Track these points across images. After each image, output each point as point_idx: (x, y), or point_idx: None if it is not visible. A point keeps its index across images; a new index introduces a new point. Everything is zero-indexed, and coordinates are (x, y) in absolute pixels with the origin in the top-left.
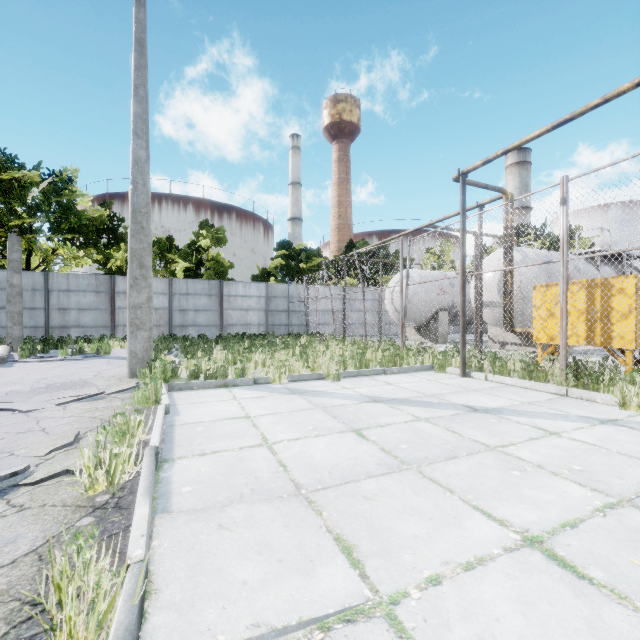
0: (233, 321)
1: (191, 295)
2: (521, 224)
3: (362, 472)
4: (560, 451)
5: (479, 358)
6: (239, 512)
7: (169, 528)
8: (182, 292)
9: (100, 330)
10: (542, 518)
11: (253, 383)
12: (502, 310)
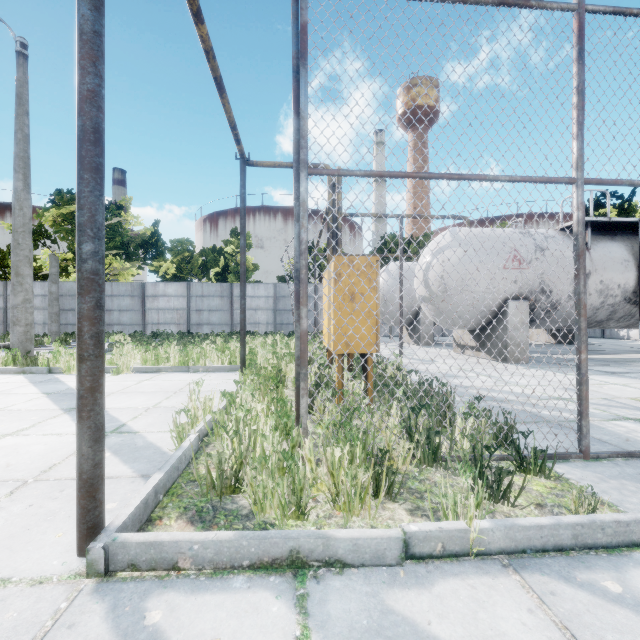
0: None
1: (206, 297)
2: (601, 194)
3: None
4: None
5: (287, 360)
6: None
7: None
8: (198, 294)
9: (135, 327)
10: None
11: (47, 372)
12: (431, 306)
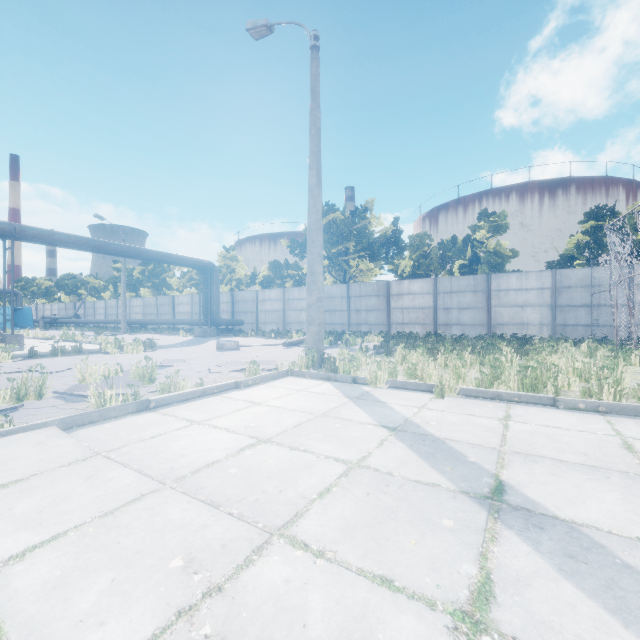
0: (503, 320)
1: (455, 293)
2: None
3: (148, 464)
4: (330, 626)
5: None
6: (62, 442)
7: (38, 432)
8: (446, 290)
9: (380, 327)
10: (16, 592)
11: (351, 381)
12: None
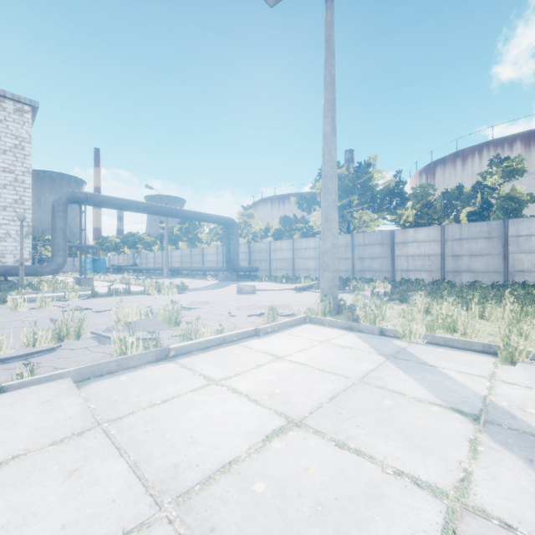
0: (523, 267)
1: (465, 240)
2: None
3: (147, 455)
4: None
5: None
6: (67, 402)
7: (51, 385)
8: (454, 238)
9: (384, 274)
10: None
11: (378, 333)
12: None
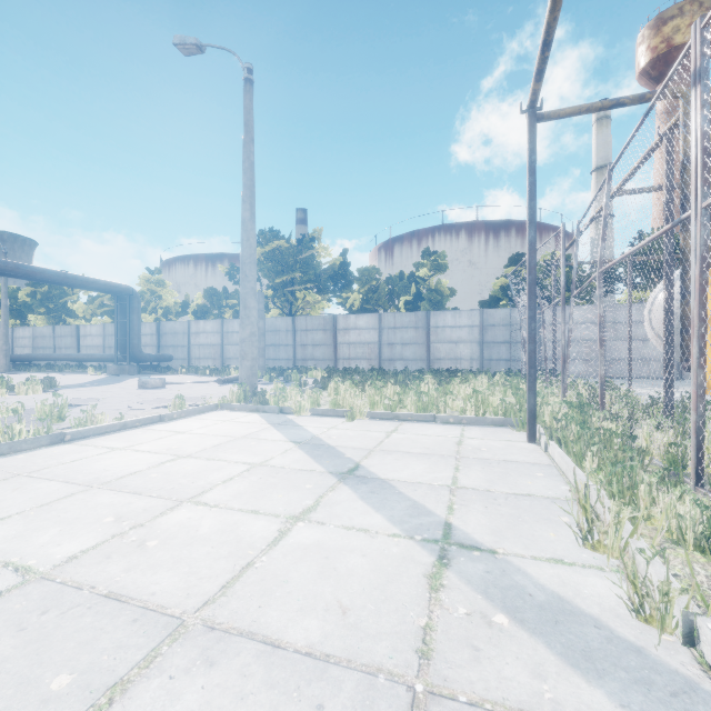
0: (441, 355)
1: (398, 329)
2: None
3: (73, 477)
4: (213, 529)
5: (601, 416)
6: None
7: None
8: (390, 326)
9: (327, 363)
10: None
11: (279, 411)
12: None
